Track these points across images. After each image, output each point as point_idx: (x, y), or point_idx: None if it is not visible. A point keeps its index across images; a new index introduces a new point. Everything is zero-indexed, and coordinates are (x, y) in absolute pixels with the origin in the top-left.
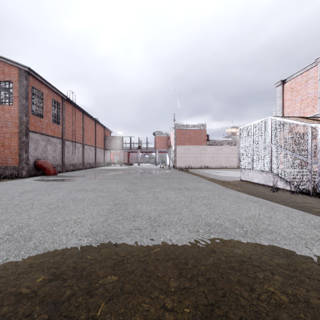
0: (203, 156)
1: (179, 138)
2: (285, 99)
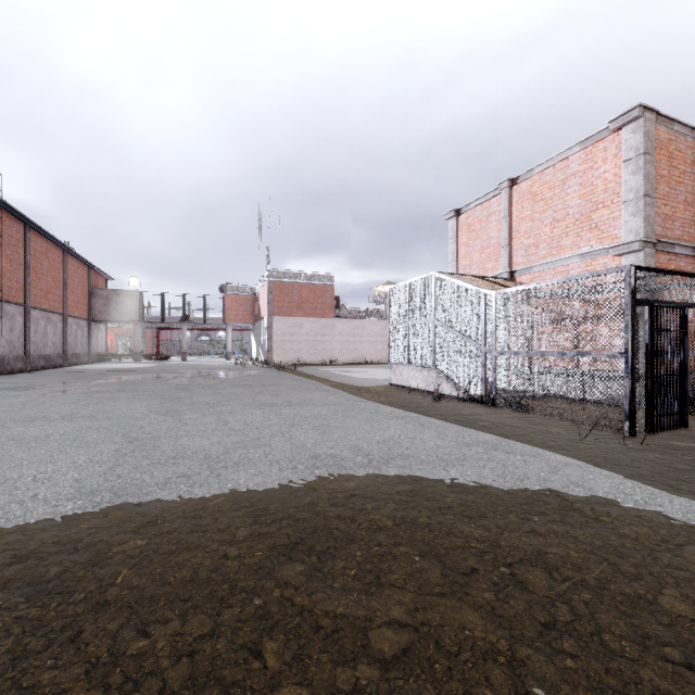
0: (329, 339)
1: (278, 300)
2: (460, 243)
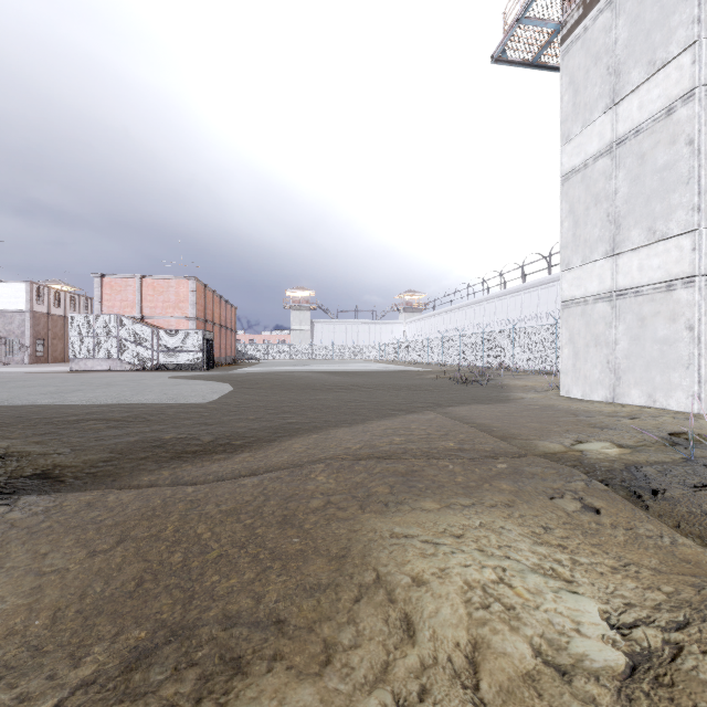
0: None
1: None
2: (105, 293)
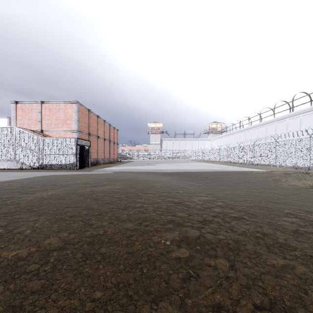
0: None
1: None
2: (18, 114)
